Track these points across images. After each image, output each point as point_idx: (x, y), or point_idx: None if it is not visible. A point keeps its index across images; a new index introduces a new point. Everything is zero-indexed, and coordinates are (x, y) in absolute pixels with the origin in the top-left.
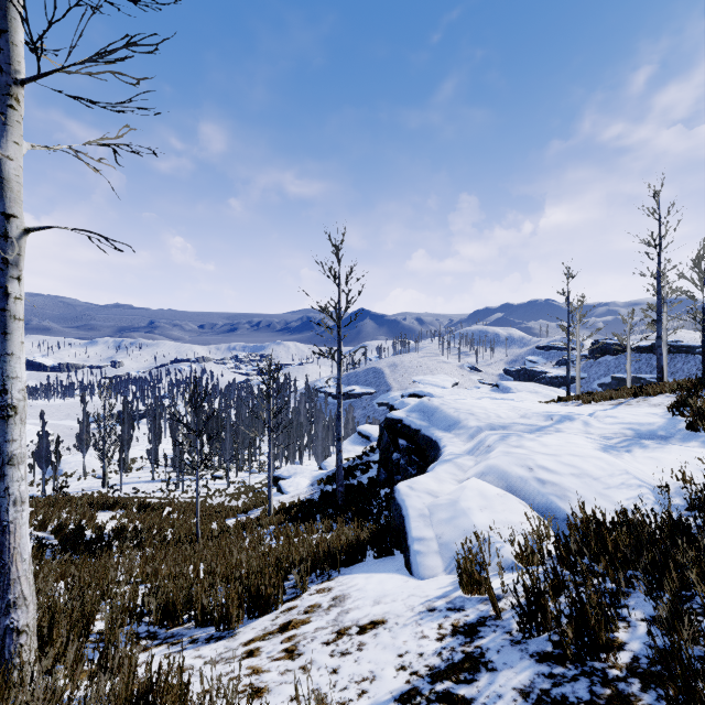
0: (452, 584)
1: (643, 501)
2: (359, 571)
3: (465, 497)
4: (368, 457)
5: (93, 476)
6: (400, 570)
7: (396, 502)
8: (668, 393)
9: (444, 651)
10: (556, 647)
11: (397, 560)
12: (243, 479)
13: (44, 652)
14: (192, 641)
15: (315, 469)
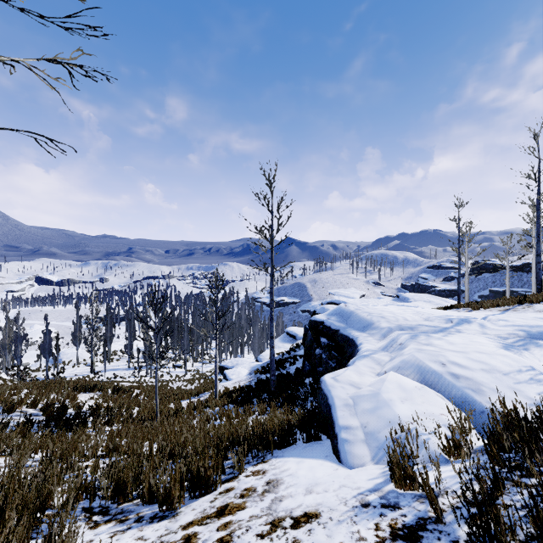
0: (381, 475)
1: None
2: (290, 454)
3: (386, 389)
4: (295, 352)
5: (84, 364)
6: (329, 456)
7: (322, 392)
8: None
9: None
10: None
11: (324, 445)
12: (198, 368)
13: None
14: (137, 519)
15: (253, 361)
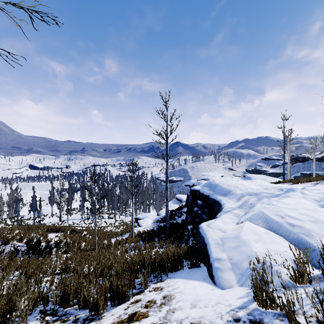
0: (246, 296)
1: None
2: (179, 276)
3: (244, 233)
4: (181, 210)
5: (55, 216)
6: (206, 279)
7: (200, 235)
8: None
9: None
10: None
11: (202, 271)
12: (122, 219)
13: None
14: (75, 320)
15: (155, 215)
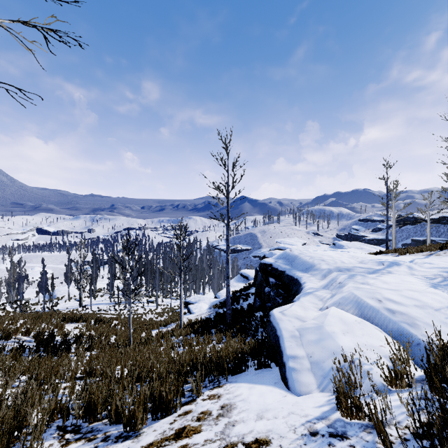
0: (328, 403)
1: None
2: (243, 380)
3: (328, 322)
4: (247, 290)
5: (74, 299)
6: (277, 383)
7: (271, 325)
8: None
9: None
10: None
11: (273, 372)
12: (167, 303)
13: None
14: (104, 438)
15: (212, 298)
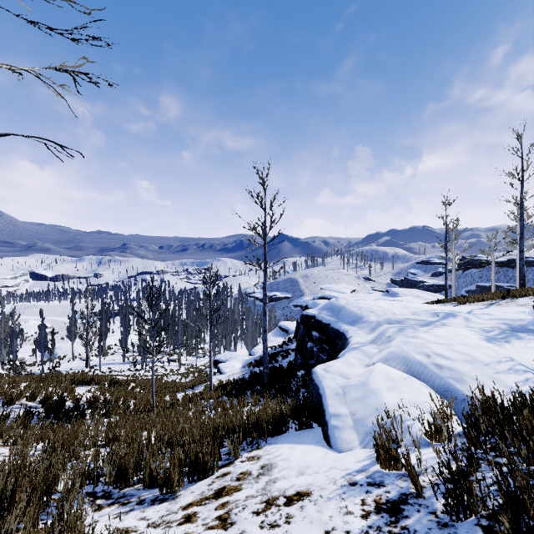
0: (368, 458)
1: (531, 385)
2: (283, 441)
3: (373, 379)
4: (287, 346)
5: (79, 359)
6: (319, 442)
7: (313, 383)
8: (531, 296)
9: (371, 530)
10: (487, 533)
11: (315, 432)
12: (192, 362)
13: (7, 513)
14: (139, 502)
15: (246, 355)
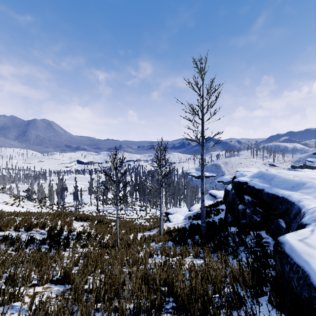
0: None
1: None
2: None
3: None
4: (216, 207)
5: (94, 205)
6: None
7: (289, 260)
8: None
9: None
10: None
11: None
12: (153, 212)
13: None
14: None
15: (186, 211)
